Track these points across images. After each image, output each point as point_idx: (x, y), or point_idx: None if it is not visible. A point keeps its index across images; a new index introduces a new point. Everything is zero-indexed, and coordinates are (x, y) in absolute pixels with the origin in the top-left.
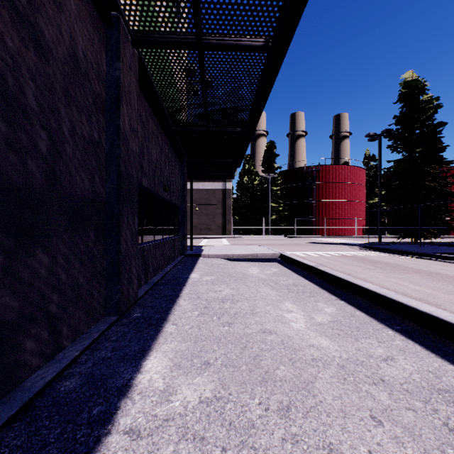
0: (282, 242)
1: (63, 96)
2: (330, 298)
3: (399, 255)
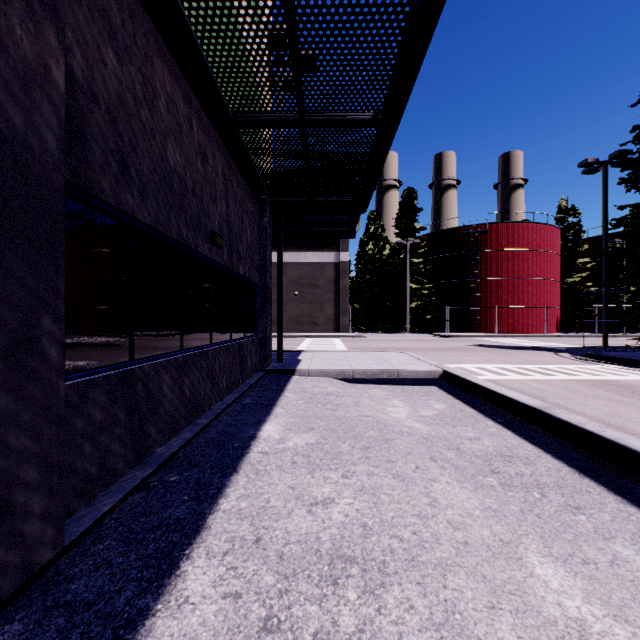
0: (432, 345)
1: None
2: (633, 518)
3: None
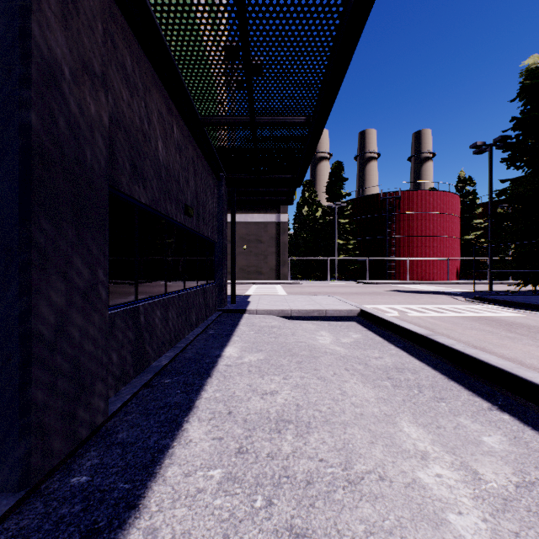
0: (355, 290)
1: None
2: (476, 404)
3: (535, 312)
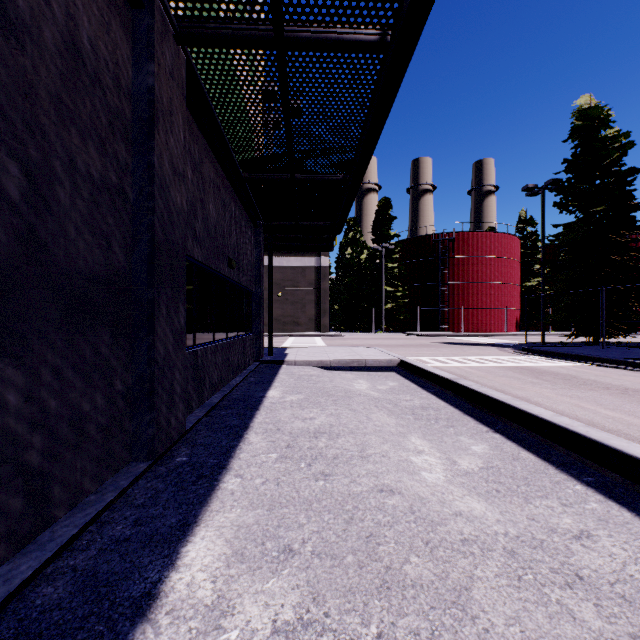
0: (401, 343)
1: (52, 107)
2: (478, 429)
3: (574, 362)
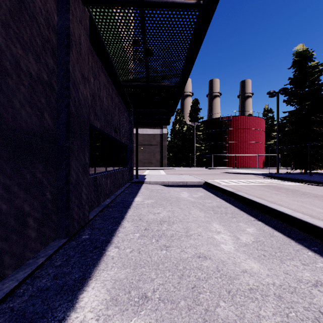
0: (204, 173)
1: (3, 29)
2: (249, 219)
3: (295, 182)
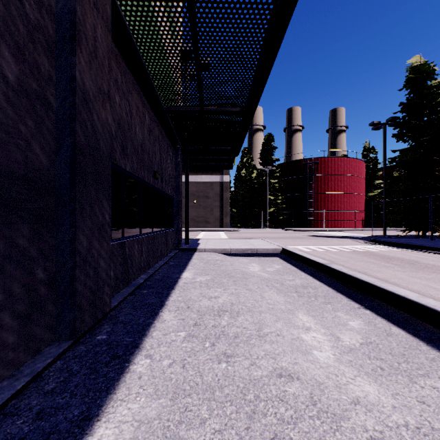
0: (281, 236)
1: None
2: (351, 305)
3: (412, 250)
